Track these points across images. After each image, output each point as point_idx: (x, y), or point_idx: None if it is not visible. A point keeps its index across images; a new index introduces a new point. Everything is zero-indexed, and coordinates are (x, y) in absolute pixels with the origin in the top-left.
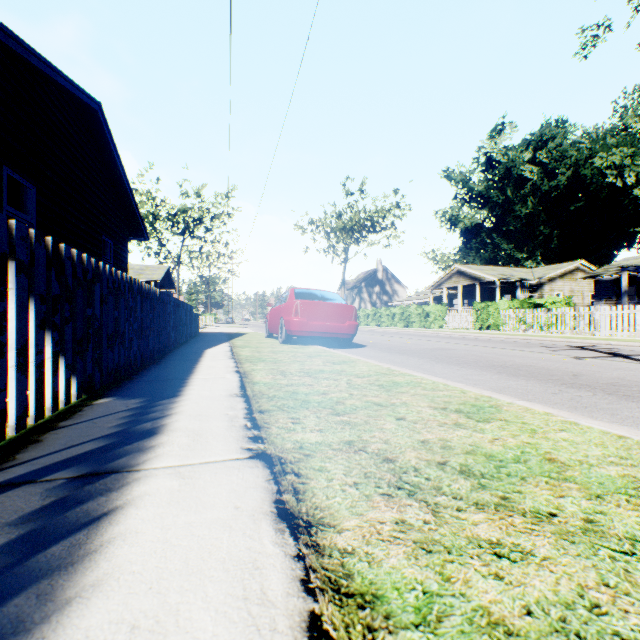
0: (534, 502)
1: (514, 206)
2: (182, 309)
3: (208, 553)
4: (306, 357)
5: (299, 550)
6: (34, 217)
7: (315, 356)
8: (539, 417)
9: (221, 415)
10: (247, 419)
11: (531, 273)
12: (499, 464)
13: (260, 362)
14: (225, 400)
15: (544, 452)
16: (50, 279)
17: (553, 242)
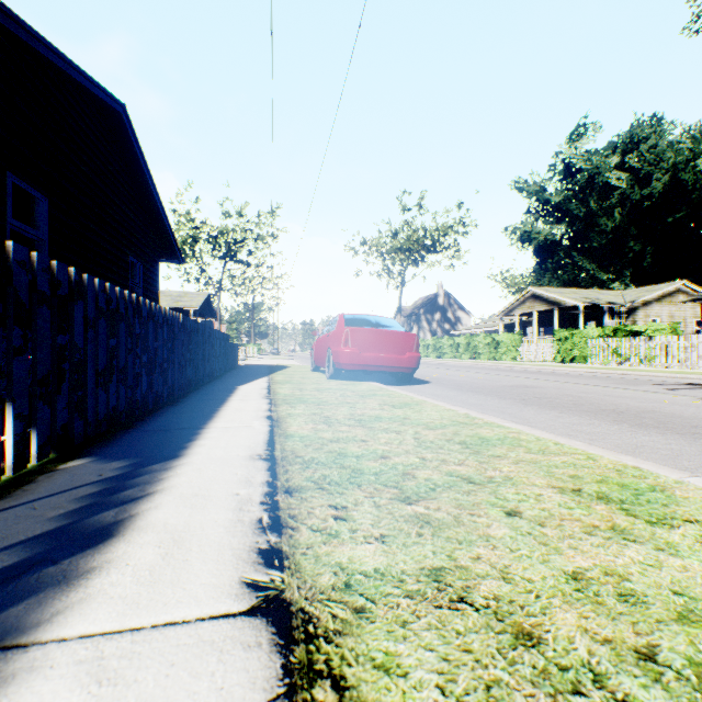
0: None
1: (598, 219)
2: (215, 338)
3: None
4: (358, 397)
5: None
6: (46, 233)
7: (369, 396)
8: None
9: (227, 496)
10: (264, 506)
11: (621, 296)
12: None
13: (300, 404)
14: (241, 466)
15: None
16: None
17: (646, 260)
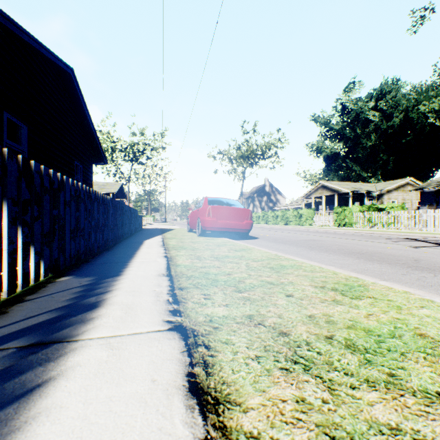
0: (420, 380)
1: (362, 140)
2: (129, 212)
3: (121, 434)
4: (216, 246)
5: (207, 432)
6: (26, 147)
7: (222, 245)
8: (400, 295)
9: (150, 291)
10: (169, 295)
11: (374, 187)
12: (378, 339)
13: (182, 249)
14: (154, 279)
15: (414, 327)
16: (21, 187)
17: (389, 165)
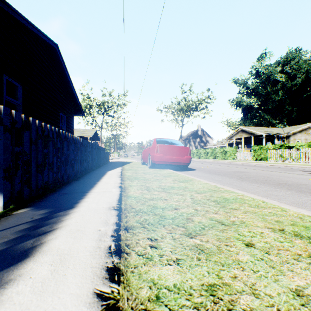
0: None
1: (271, 95)
2: (98, 149)
3: None
4: (162, 177)
5: None
6: (21, 102)
7: (168, 176)
8: None
9: (94, 231)
10: (113, 238)
11: (282, 130)
12: None
13: (135, 180)
14: (103, 213)
15: None
16: None
17: (293, 114)
